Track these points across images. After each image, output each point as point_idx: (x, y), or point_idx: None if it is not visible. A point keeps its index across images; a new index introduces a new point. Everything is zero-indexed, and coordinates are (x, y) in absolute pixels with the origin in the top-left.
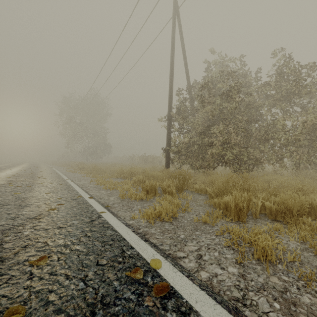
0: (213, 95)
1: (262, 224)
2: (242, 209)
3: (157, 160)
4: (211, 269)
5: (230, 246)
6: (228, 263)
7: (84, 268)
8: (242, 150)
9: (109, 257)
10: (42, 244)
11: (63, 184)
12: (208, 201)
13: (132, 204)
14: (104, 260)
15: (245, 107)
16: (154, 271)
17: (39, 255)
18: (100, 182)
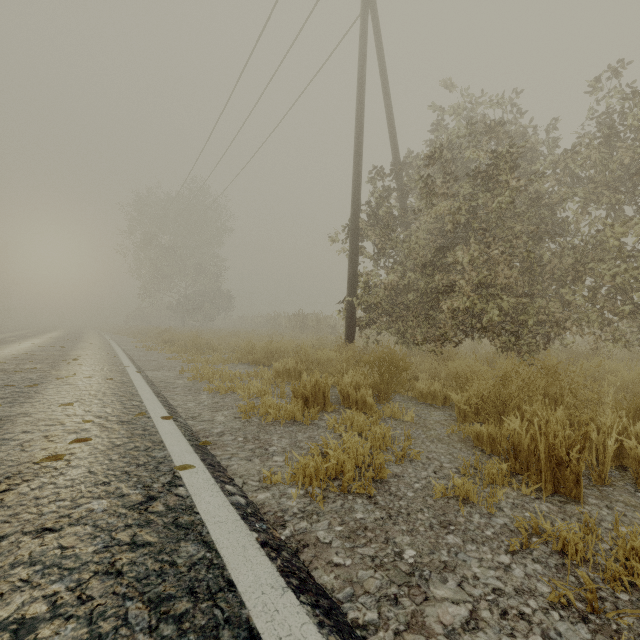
0: (455, 177)
1: (628, 506)
2: (568, 463)
3: (326, 324)
4: None
5: (570, 605)
6: None
7: None
8: (525, 301)
9: None
10: None
11: (115, 380)
12: (457, 428)
13: (267, 435)
14: None
15: (527, 204)
16: None
17: None
18: (200, 373)
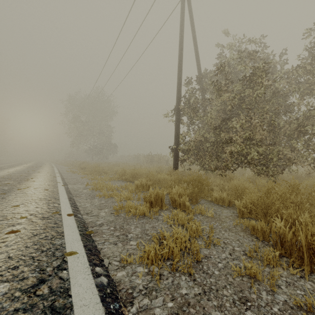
0: (232, 81)
1: None
2: None
3: (163, 160)
4: None
5: None
6: None
7: None
8: (271, 148)
9: None
10: None
11: (49, 190)
12: (239, 221)
13: (128, 225)
14: None
15: (271, 95)
16: None
17: None
18: (96, 186)
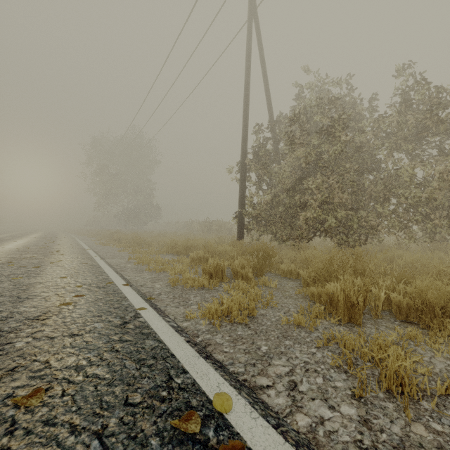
0: (308, 133)
1: (387, 327)
2: (356, 305)
3: (225, 228)
4: (312, 409)
5: (341, 367)
6: (339, 398)
7: (104, 411)
8: (351, 213)
9: (147, 390)
10: (40, 365)
11: (88, 264)
12: (302, 291)
13: (187, 295)
14: (137, 396)
15: (354, 150)
16: (219, 417)
17: (32, 386)
18: (142, 259)
